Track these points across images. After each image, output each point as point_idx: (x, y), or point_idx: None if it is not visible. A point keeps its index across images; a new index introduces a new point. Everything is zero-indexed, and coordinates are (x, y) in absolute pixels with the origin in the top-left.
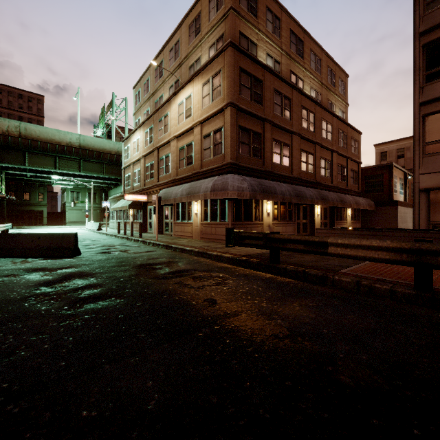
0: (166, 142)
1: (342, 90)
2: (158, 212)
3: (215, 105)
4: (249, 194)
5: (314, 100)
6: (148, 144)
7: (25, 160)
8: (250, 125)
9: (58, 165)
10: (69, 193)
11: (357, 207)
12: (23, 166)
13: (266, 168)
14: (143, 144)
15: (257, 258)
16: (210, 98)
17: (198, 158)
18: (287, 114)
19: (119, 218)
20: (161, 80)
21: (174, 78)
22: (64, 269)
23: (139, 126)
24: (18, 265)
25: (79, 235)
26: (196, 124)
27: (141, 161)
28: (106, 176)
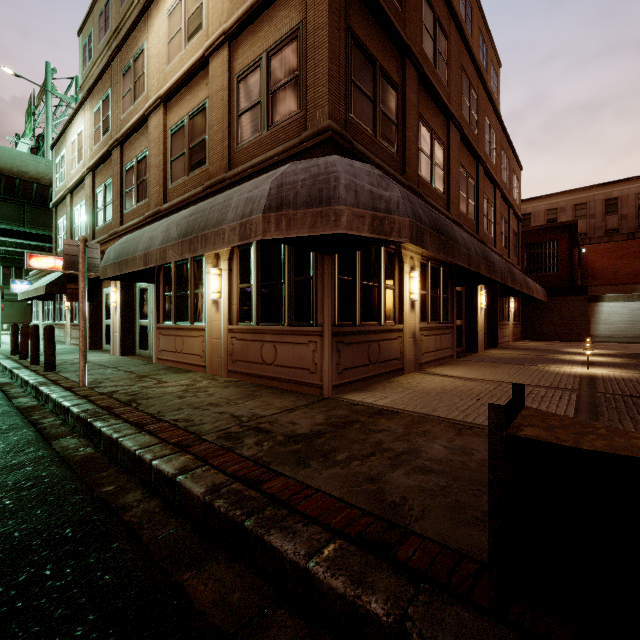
0: (138, 120)
1: (494, 85)
2: (88, 296)
3: None
4: (407, 225)
5: (478, 65)
6: (99, 139)
7: None
8: (376, 47)
9: None
10: None
11: (536, 295)
12: None
13: (410, 182)
14: (89, 140)
15: None
16: None
17: (221, 142)
18: (442, 67)
19: (47, 317)
20: None
21: None
22: None
23: (81, 101)
24: None
25: None
26: (215, 42)
27: (85, 183)
28: (31, 230)
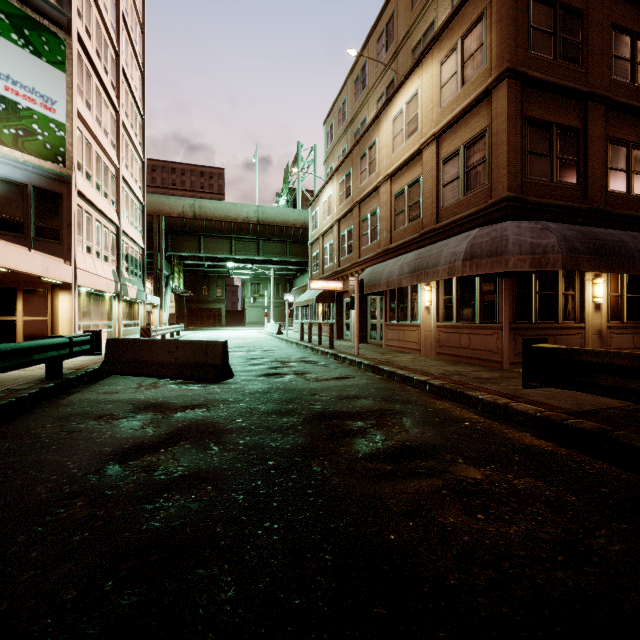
0: (372, 190)
1: None
2: (359, 306)
3: (469, 90)
4: (561, 259)
5: None
6: (343, 201)
7: (200, 246)
8: (552, 114)
9: (234, 249)
10: (249, 285)
11: None
12: (198, 253)
13: (592, 204)
14: (336, 201)
15: (638, 431)
16: (458, 81)
17: (431, 204)
18: None
19: (304, 318)
20: (364, 93)
21: (386, 81)
22: (188, 409)
23: (330, 176)
24: (138, 393)
25: (252, 341)
26: (427, 141)
27: (333, 230)
28: (290, 259)
